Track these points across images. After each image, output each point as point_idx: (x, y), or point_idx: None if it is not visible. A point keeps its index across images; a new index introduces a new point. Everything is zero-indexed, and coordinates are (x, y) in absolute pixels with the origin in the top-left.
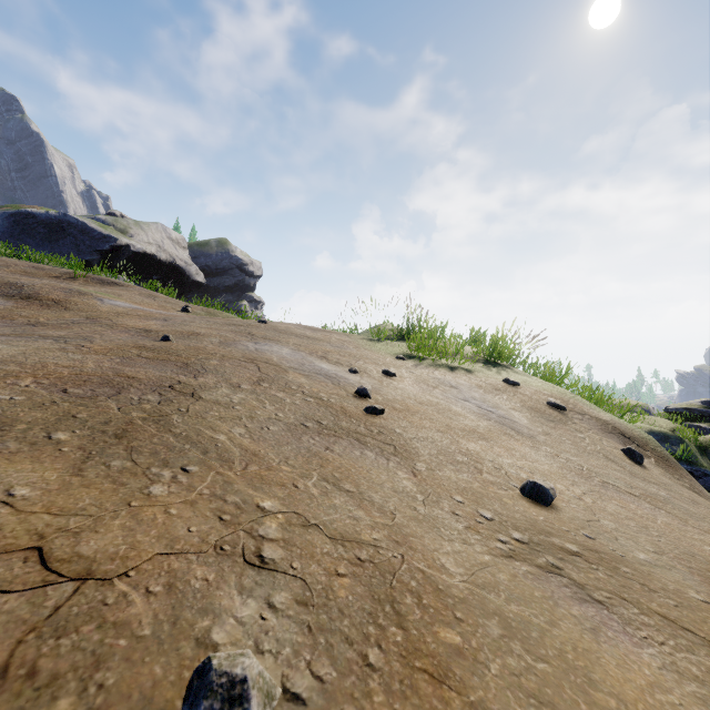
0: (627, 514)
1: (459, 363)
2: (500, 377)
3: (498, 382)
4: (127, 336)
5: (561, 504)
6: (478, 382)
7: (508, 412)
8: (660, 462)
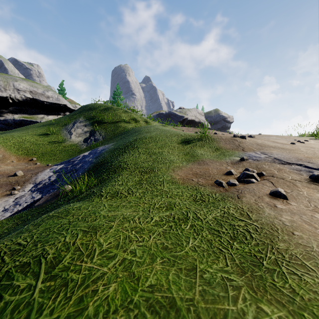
0: None
1: None
2: None
3: None
4: None
5: None
6: None
7: None
8: None
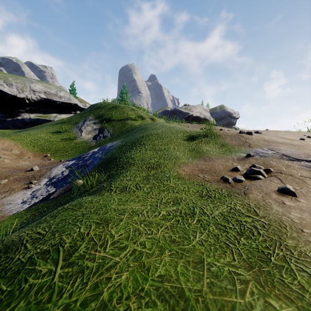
0: None
1: None
2: None
3: None
4: None
5: None
6: None
7: None
8: None
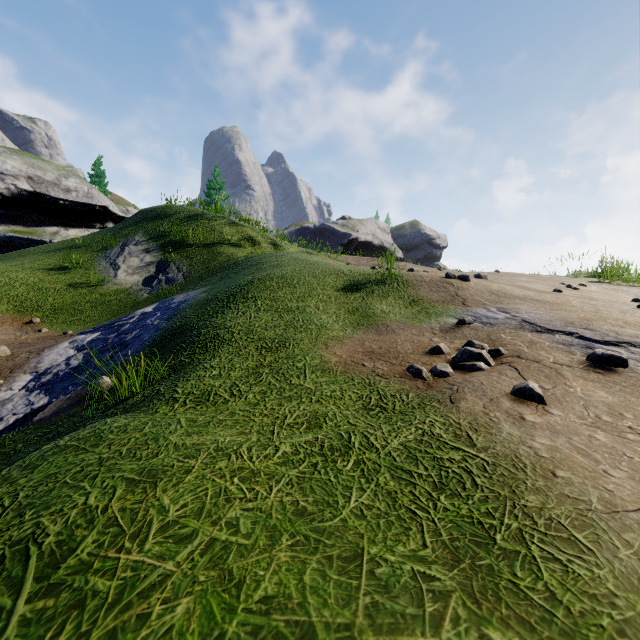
0: None
1: (637, 284)
2: None
3: None
4: None
5: None
6: None
7: None
8: None
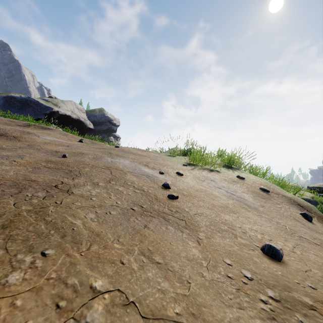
0: (321, 261)
1: (214, 167)
2: (235, 175)
3: (234, 177)
4: (44, 155)
5: (286, 258)
6: (224, 177)
7: (241, 194)
8: (319, 219)
